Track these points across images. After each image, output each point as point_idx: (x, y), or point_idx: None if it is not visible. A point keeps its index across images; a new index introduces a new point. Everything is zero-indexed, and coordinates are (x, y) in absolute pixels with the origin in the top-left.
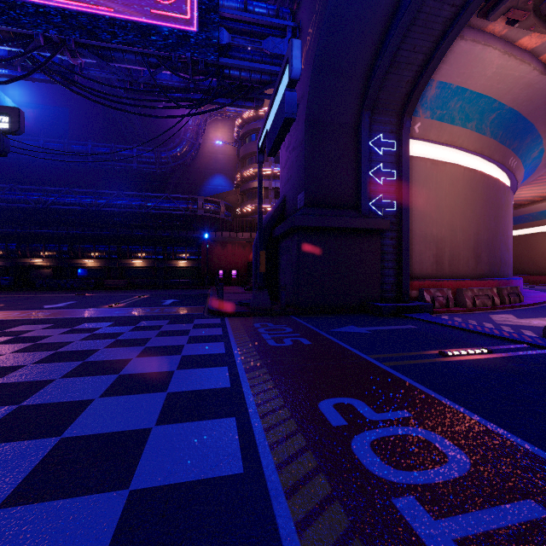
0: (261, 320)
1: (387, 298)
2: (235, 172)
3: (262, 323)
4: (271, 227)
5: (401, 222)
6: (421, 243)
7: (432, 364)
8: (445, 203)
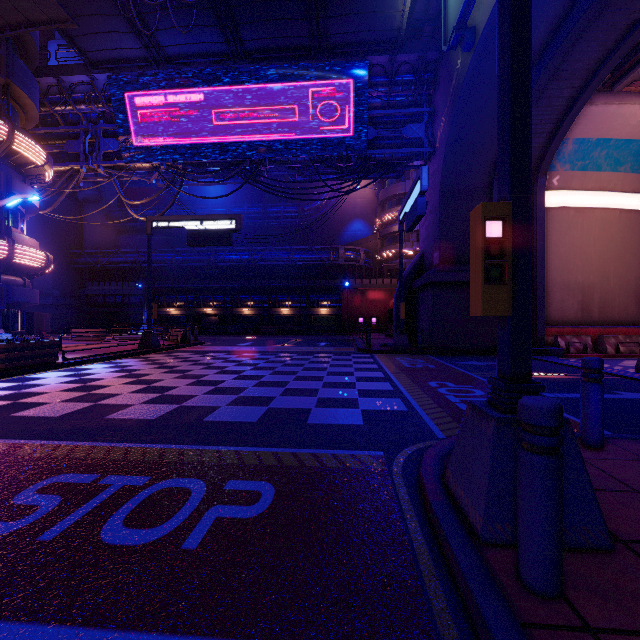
0: (401, 356)
1: None
2: (373, 215)
3: (402, 358)
4: (411, 280)
5: (535, 272)
6: (562, 291)
7: None
8: (594, 249)
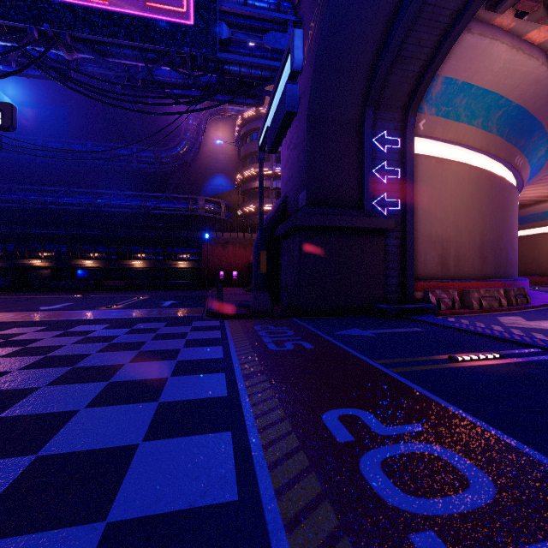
0: (261, 322)
1: (391, 299)
2: (235, 172)
3: (262, 326)
4: (272, 227)
5: (405, 221)
6: (425, 243)
7: (442, 370)
8: (450, 202)
